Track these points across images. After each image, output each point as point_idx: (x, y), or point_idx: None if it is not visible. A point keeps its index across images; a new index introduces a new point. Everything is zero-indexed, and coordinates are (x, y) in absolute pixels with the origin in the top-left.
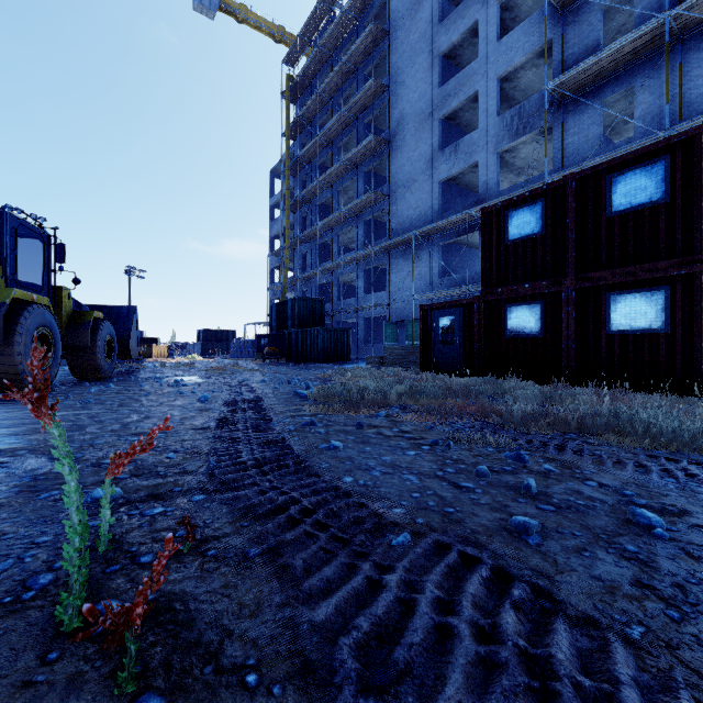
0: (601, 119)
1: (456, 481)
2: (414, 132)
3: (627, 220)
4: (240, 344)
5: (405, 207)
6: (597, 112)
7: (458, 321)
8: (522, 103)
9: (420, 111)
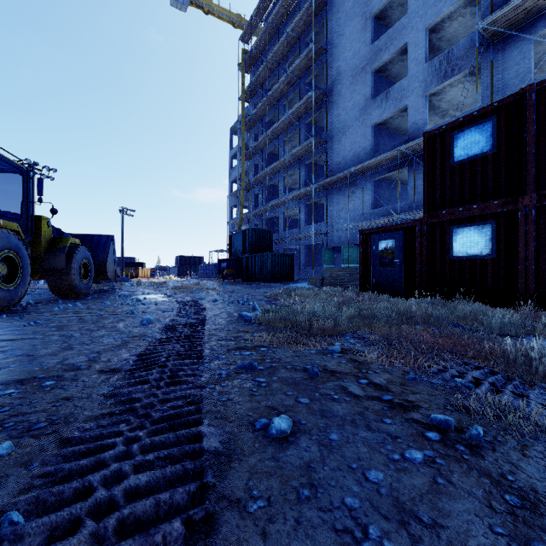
0: (532, 53)
1: None
2: (349, 85)
3: None
4: (205, 267)
5: (341, 149)
6: (527, 47)
7: (398, 244)
8: (450, 48)
9: (354, 67)
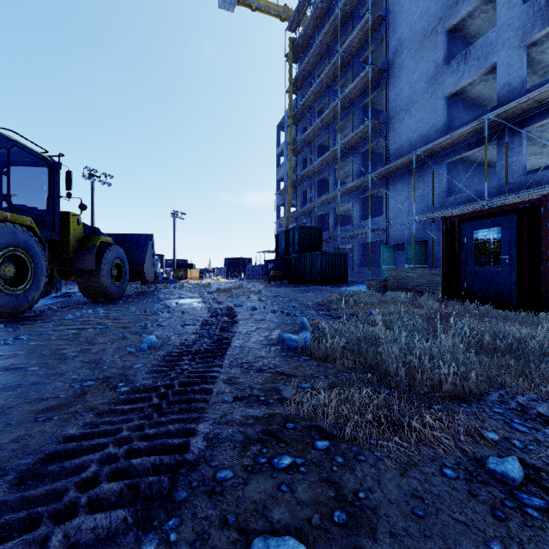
0: None
1: None
2: (414, 53)
3: None
4: (252, 268)
5: (404, 130)
6: None
7: (508, 233)
8: None
9: (420, 30)
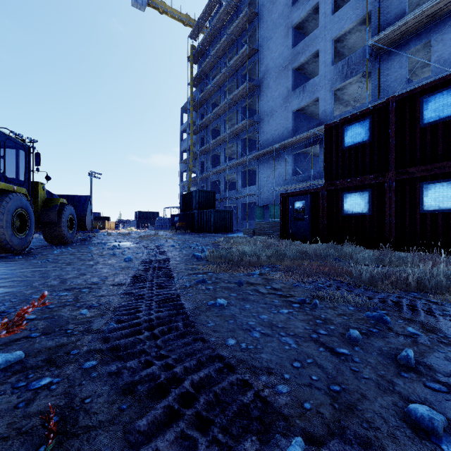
0: (406, 64)
1: (331, 346)
2: (275, 79)
3: (436, 128)
4: (161, 220)
5: (269, 129)
6: (403, 59)
7: (308, 204)
8: (349, 56)
9: (279, 65)
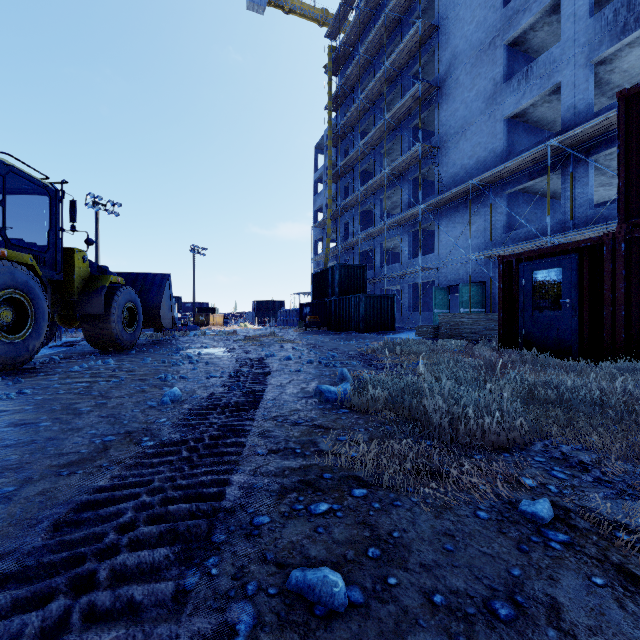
0: None
1: None
2: (470, 69)
3: None
4: (285, 313)
5: (459, 156)
6: None
7: (568, 274)
8: None
9: (477, 43)
